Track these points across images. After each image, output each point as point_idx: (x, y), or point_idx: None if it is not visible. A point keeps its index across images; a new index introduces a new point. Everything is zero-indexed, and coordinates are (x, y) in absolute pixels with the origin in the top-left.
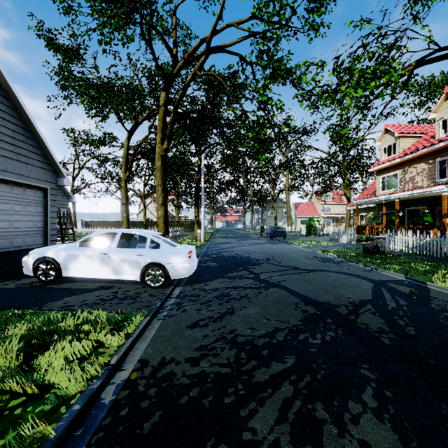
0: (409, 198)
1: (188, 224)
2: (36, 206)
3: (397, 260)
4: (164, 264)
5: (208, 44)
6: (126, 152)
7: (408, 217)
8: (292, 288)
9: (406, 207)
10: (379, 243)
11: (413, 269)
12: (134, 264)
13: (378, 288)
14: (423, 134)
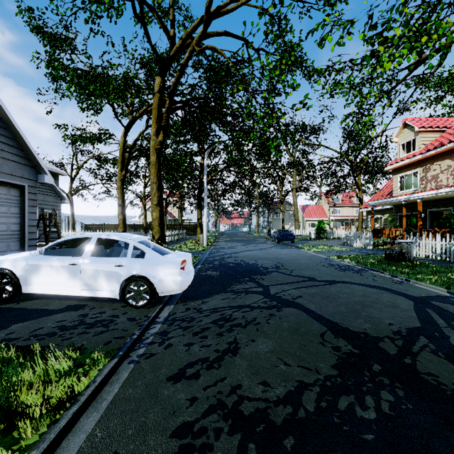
0: (432, 198)
1: (191, 227)
2: (10, 206)
3: (428, 269)
4: (150, 278)
5: (208, 11)
6: (122, 149)
7: (430, 219)
8: (313, 309)
9: (428, 208)
10: (403, 249)
11: (453, 280)
12: (111, 278)
13: (422, 308)
14: (447, 128)
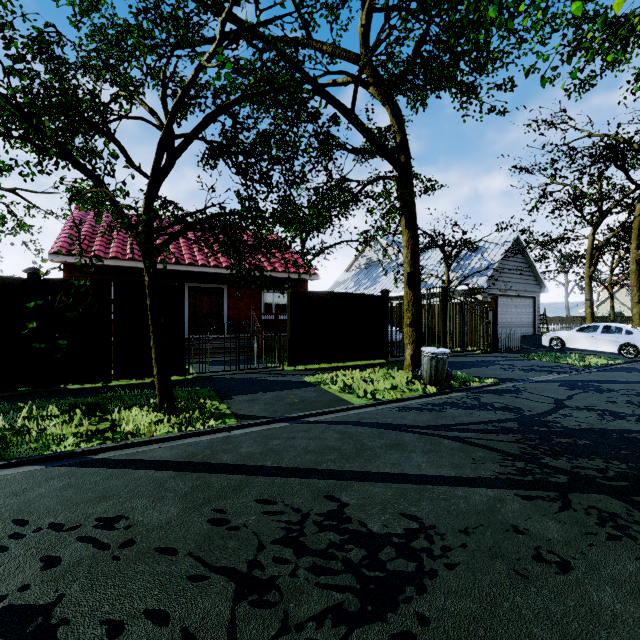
0: None
1: None
2: (529, 309)
3: None
4: (636, 344)
5: None
6: (590, 247)
7: None
8: None
9: None
10: None
11: None
12: (612, 343)
13: None
14: None
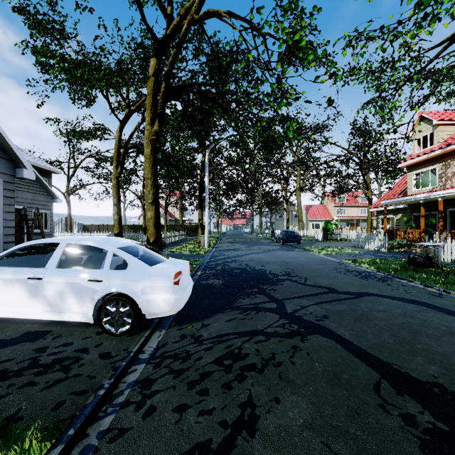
0: (454, 196)
1: (192, 227)
2: None
3: None
4: (133, 297)
5: None
6: (117, 144)
7: (450, 219)
8: (348, 337)
9: (448, 208)
10: (429, 253)
11: None
12: (82, 296)
13: None
14: None
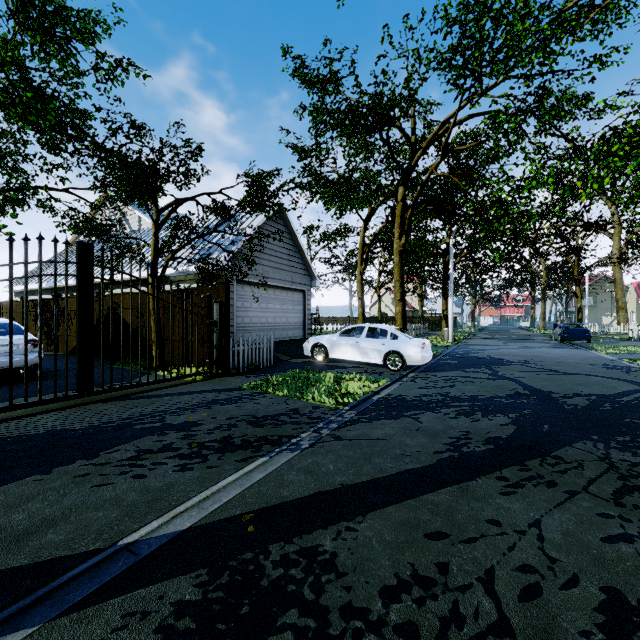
0: None
1: (435, 320)
2: (299, 305)
3: None
4: (402, 352)
5: (444, 148)
6: (362, 243)
7: None
8: (525, 382)
9: None
10: None
11: None
12: (378, 351)
13: (639, 391)
14: None
